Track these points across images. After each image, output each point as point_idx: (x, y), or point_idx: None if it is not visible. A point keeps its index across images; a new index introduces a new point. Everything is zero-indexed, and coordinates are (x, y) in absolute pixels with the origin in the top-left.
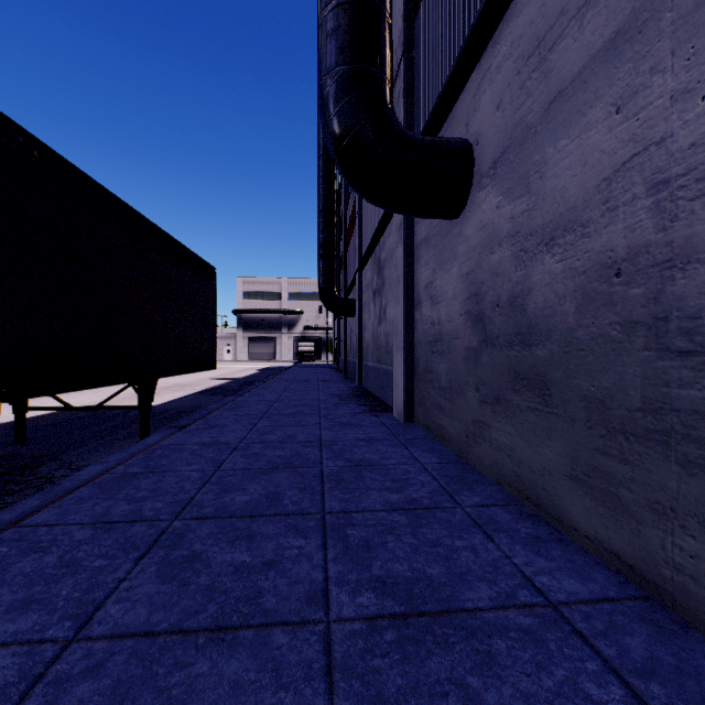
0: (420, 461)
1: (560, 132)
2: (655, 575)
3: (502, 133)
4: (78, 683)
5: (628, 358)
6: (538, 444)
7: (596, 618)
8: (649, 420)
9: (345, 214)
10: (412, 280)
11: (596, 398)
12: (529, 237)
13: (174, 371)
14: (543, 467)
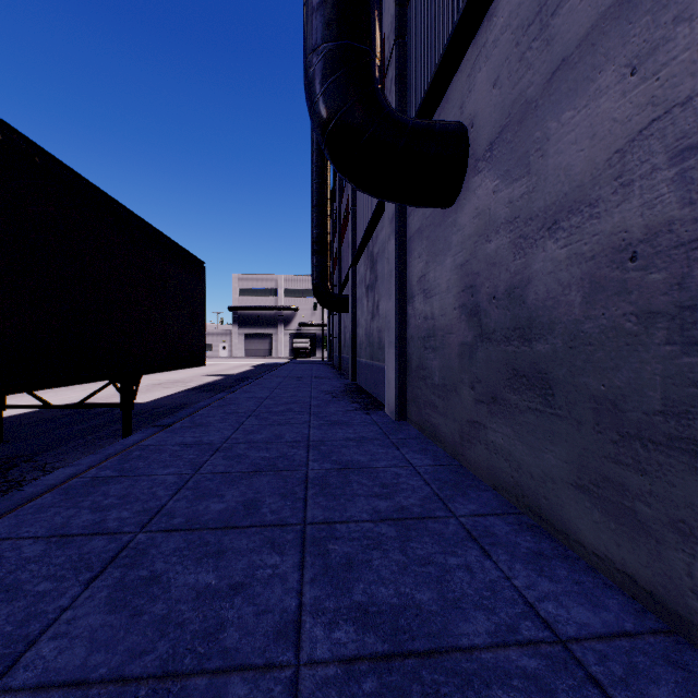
0: (411, 463)
1: (564, 104)
2: (680, 606)
3: (499, 112)
4: None
5: (646, 354)
6: (539, 448)
7: (613, 659)
8: (672, 425)
9: (339, 210)
10: (405, 273)
11: (607, 398)
12: (529, 222)
13: (159, 368)
14: (545, 474)
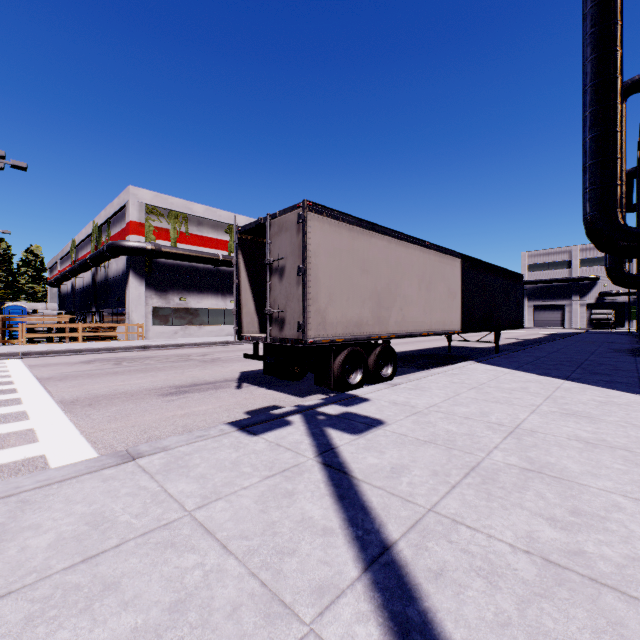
0: (637, 366)
1: None
2: None
3: None
4: (526, 368)
5: None
6: None
7: None
8: None
9: None
10: None
11: None
12: None
13: (507, 328)
14: None
